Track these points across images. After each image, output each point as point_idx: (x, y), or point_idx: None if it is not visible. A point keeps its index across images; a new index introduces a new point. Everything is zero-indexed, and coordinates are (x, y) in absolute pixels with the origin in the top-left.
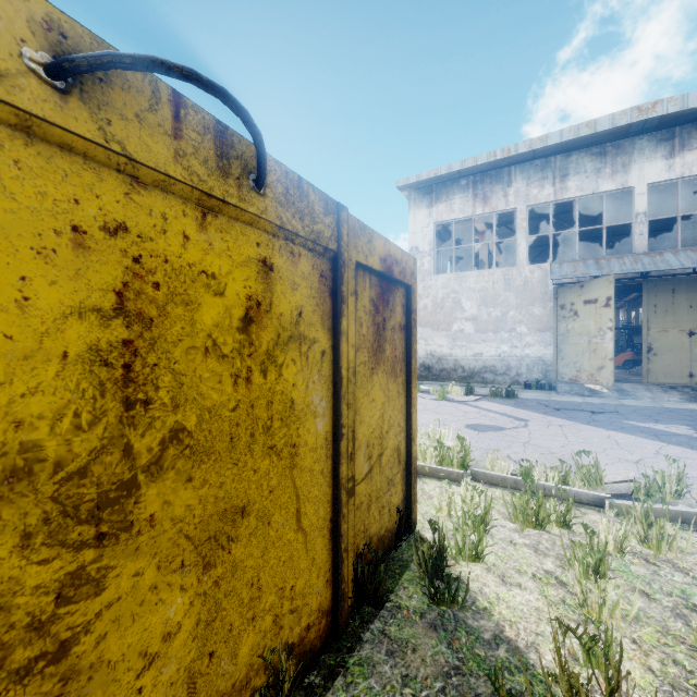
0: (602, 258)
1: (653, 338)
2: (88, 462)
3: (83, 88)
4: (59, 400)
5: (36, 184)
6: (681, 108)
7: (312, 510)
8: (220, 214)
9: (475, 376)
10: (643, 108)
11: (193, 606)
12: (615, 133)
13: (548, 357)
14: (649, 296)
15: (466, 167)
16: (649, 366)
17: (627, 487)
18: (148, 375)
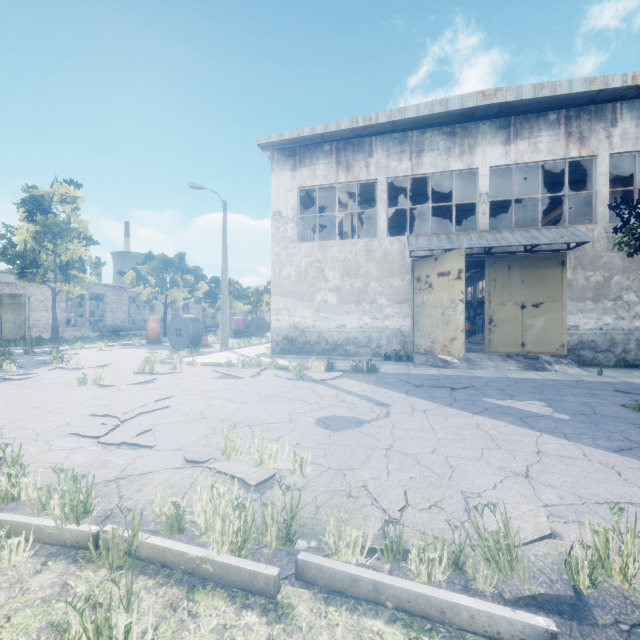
0: (453, 234)
1: (494, 310)
2: None
3: None
4: None
5: None
6: (516, 98)
7: None
8: None
9: (338, 348)
10: (486, 93)
11: None
12: (463, 115)
13: (406, 329)
14: (490, 271)
15: (329, 130)
16: (490, 336)
17: (554, 561)
18: None
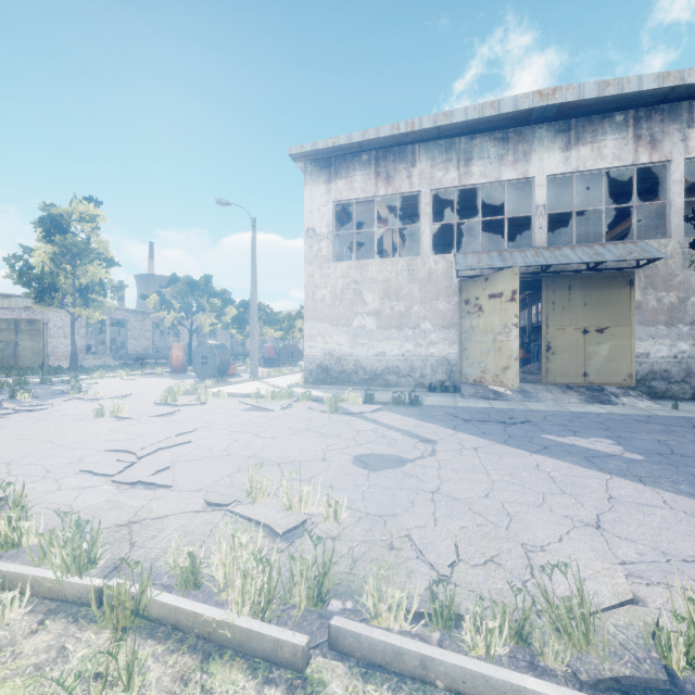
0: (505, 251)
1: (552, 336)
2: None
3: None
4: None
5: None
6: (578, 97)
7: None
8: None
9: (377, 378)
10: (543, 93)
11: None
12: (518, 118)
13: (452, 357)
14: (548, 293)
15: (368, 138)
16: (548, 365)
17: (638, 634)
18: None
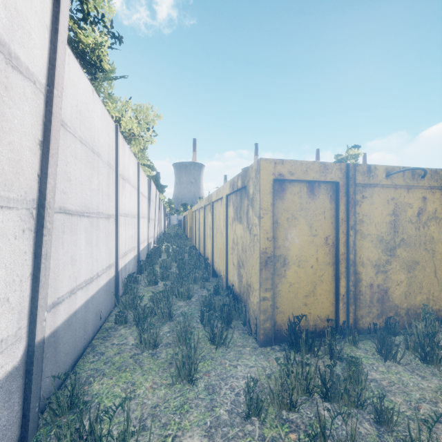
0: None
1: None
2: (389, 241)
3: (389, 176)
4: (385, 230)
5: (383, 195)
6: None
7: (440, 273)
8: (411, 188)
9: None
10: None
11: (405, 279)
12: None
13: None
14: None
15: None
16: None
17: None
18: (397, 226)
